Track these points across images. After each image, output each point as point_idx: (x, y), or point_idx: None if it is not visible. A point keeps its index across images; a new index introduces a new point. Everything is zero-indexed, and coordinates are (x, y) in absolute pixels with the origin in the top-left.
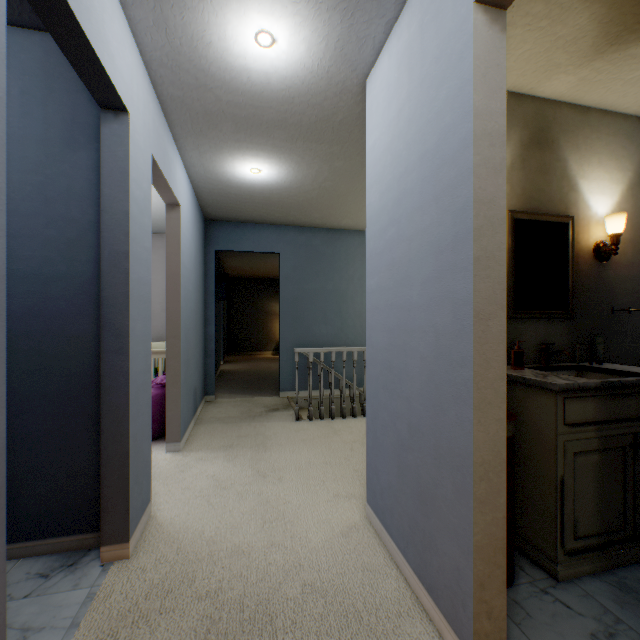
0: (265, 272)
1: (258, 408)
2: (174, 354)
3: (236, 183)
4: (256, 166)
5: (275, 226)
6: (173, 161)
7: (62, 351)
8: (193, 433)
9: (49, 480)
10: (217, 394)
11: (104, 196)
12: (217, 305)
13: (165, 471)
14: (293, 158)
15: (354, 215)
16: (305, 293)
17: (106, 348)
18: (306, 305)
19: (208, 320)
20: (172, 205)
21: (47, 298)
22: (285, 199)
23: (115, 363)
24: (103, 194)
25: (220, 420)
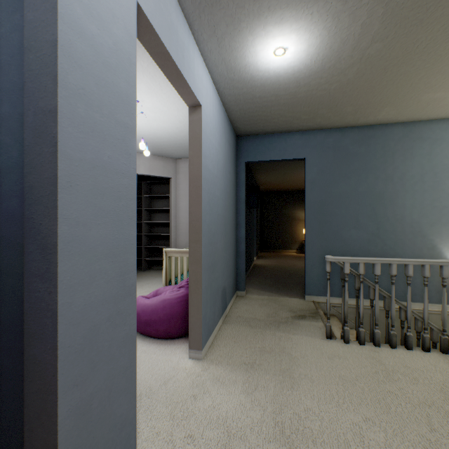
0: (290, 185)
1: (283, 311)
2: (195, 259)
3: (259, 80)
4: (280, 43)
5: (300, 132)
6: (187, 50)
7: (15, 265)
8: (218, 335)
9: (3, 433)
10: (247, 289)
11: (28, 24)
12: (250, 212)
13: (178, 390)
14: (330, 7)
15: (400, 99)
16: (332, 196)
17: (30, 269)
18: (334, 209)
19: (239, 224)
20: (194, 107)
21: (1, 195)
22: (313, 91)
23: (40, 295)
24: (27, 21)
25: (246, 321)
